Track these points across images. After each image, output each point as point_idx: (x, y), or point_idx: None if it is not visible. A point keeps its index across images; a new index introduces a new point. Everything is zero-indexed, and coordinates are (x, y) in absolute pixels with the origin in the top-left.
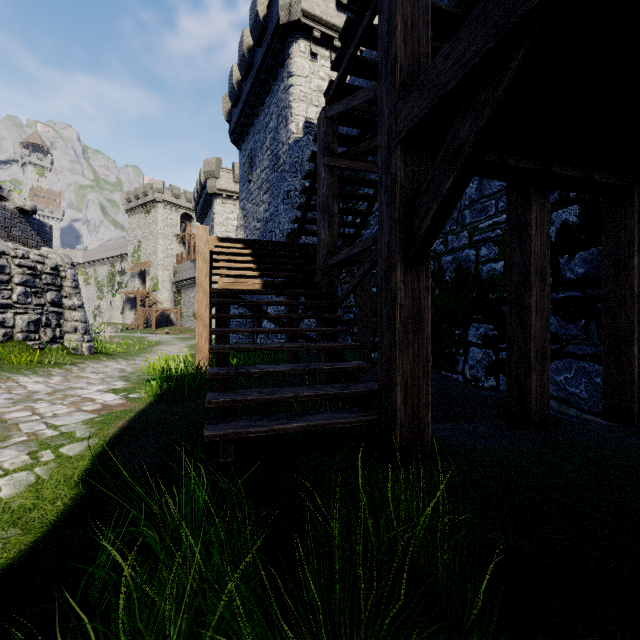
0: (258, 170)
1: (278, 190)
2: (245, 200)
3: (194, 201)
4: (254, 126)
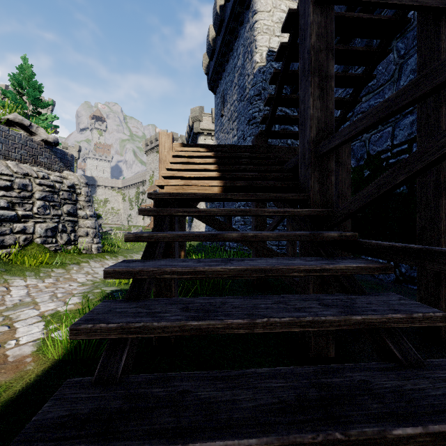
0: (228, 105)
1: (244, 116)
2: (219, 131)
3: (185, 140)
4: (225, 71)
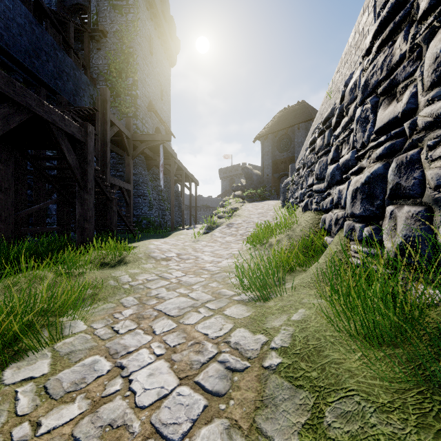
0: None
1: None
2: None
3: None
4: None
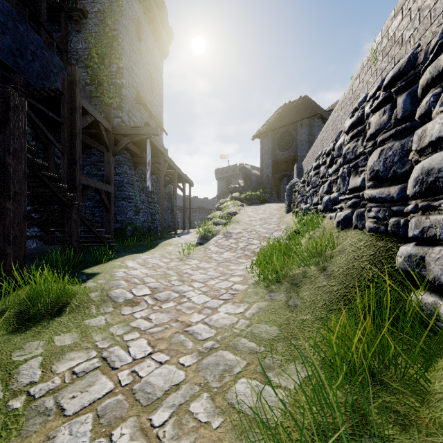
0: None
1: None
2: None
3: None
4: None
